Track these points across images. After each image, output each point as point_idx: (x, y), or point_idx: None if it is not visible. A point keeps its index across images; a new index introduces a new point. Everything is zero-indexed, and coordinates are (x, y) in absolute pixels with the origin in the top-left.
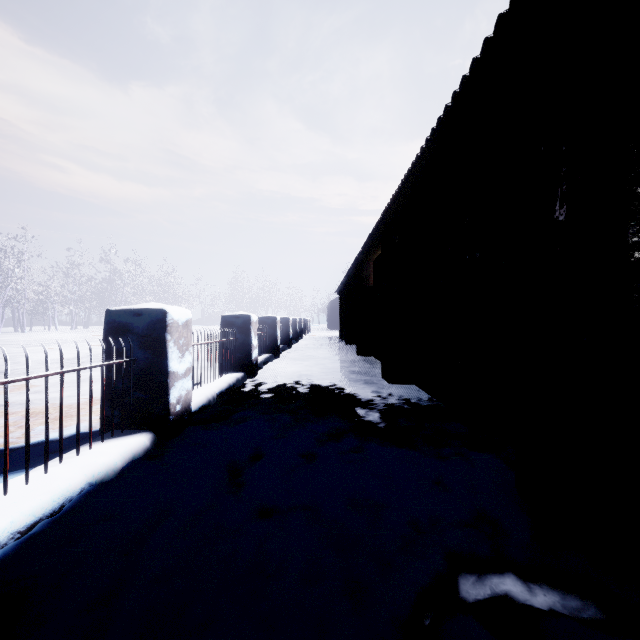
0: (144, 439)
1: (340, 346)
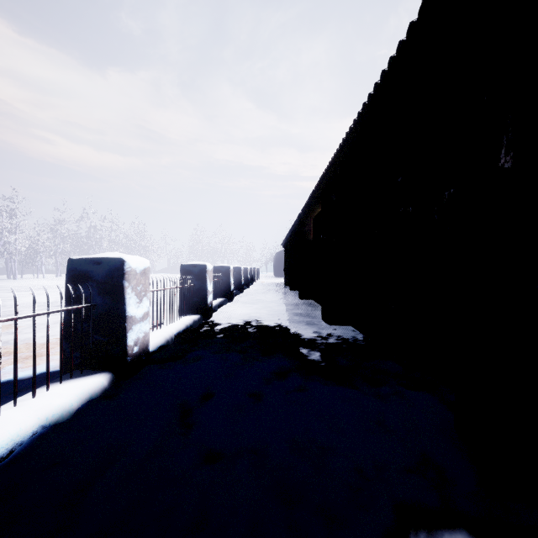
0: (102, 379)
1: (285, 291)
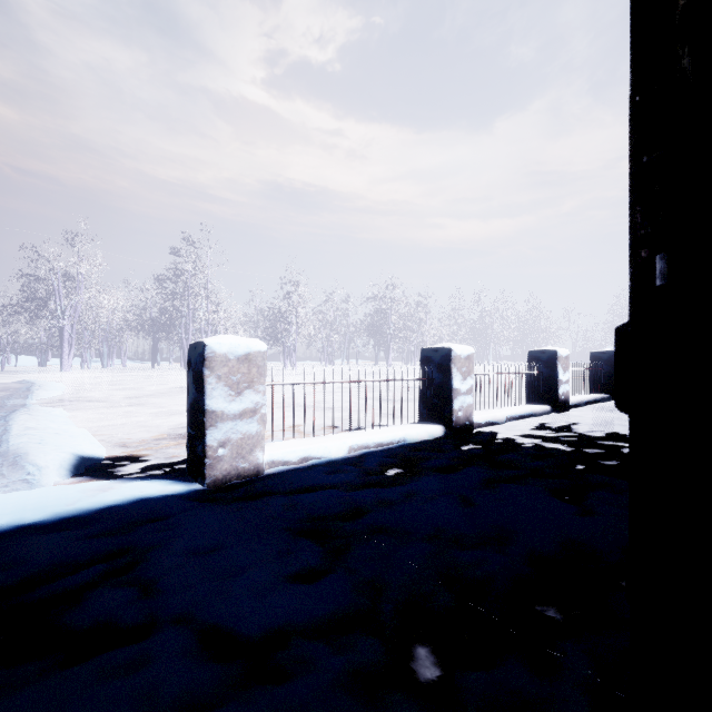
0: (547, 407)
1: None
